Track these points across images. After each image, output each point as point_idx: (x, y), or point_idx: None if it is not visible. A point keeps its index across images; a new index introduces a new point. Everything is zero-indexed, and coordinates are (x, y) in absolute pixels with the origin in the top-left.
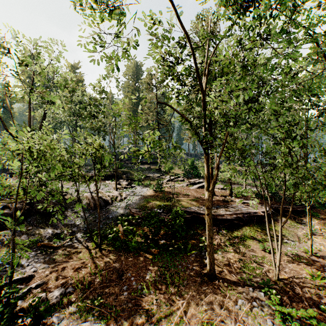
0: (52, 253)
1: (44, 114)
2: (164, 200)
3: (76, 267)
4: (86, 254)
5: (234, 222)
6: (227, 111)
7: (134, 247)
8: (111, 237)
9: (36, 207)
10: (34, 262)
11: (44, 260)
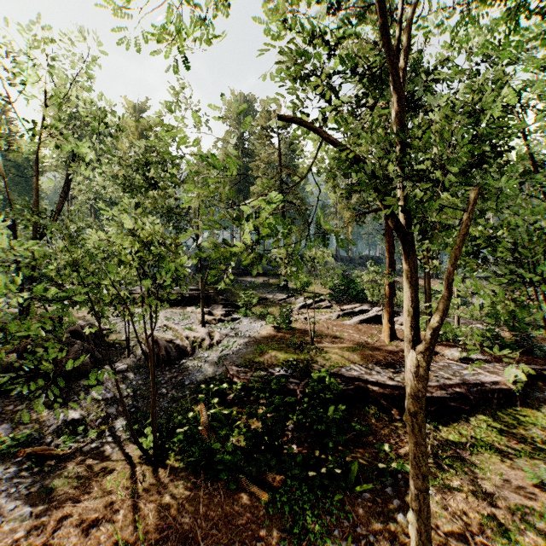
0: (51, 471)
1: (67, 182)
2: (294, 350)
3: (91, 520)
4: (122, 478)
5: (448, 404)
6: (428, 166)
7: (228, 465)
8: (181, 434)
9: (41, 362)
10: (6, 495)
11: (27, 492)
